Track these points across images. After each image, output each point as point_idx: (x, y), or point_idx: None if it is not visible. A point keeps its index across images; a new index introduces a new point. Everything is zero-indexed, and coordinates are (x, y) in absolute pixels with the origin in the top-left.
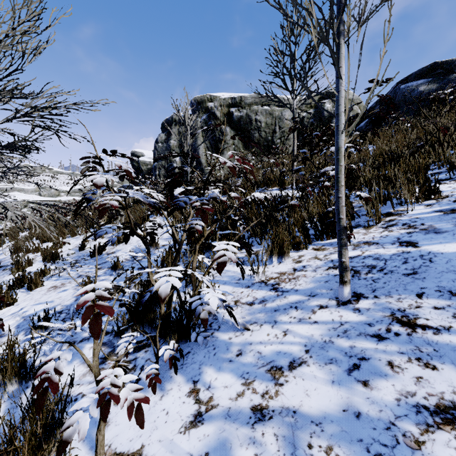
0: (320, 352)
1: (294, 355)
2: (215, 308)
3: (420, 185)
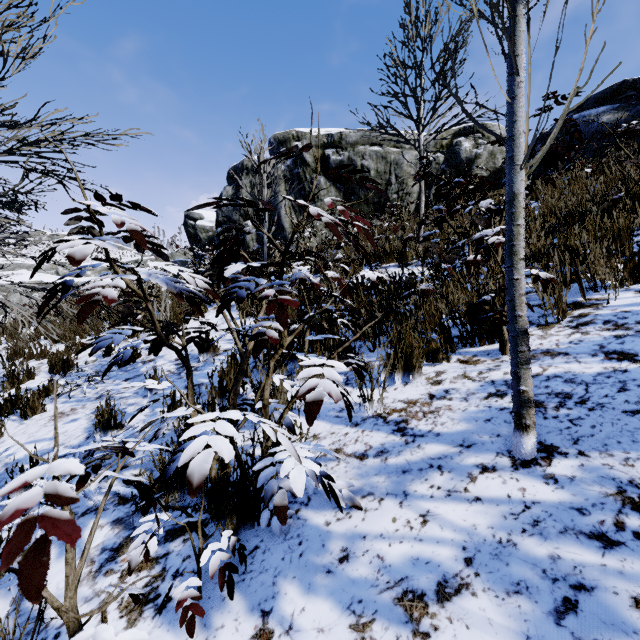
0: (495, 565)
1: (445, 567)
2: (300, 492)
3: (627, 259)
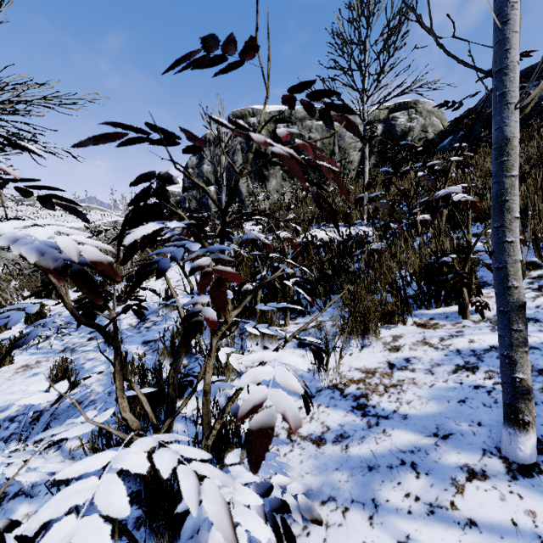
0: None
1: None
2: None
3: None
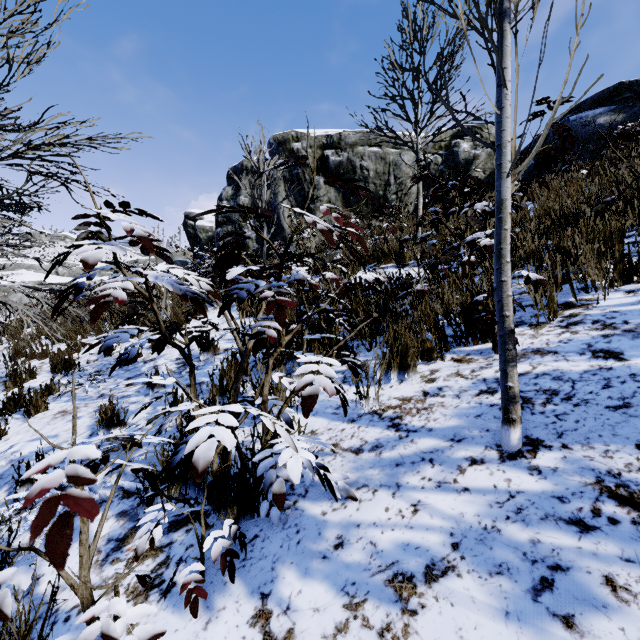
0: (479, 549)
1: (433, 552)
2: (297, 479)
3: (617, 261)
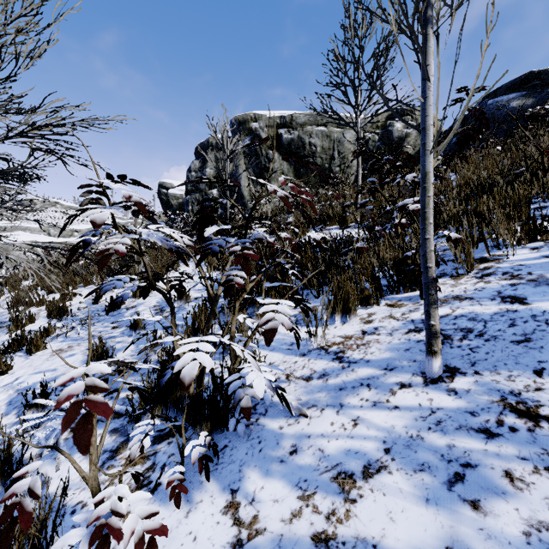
0: (406, 452)
1: (369, 455)
2: (261, 394)
3: (523, 223)
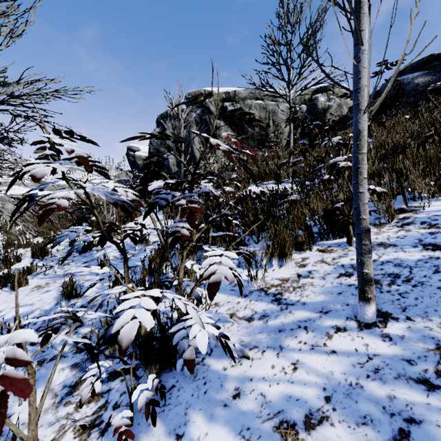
0: (347, 402)
1: (310, 403)
2: (204, 351)
3: (437, 178)
